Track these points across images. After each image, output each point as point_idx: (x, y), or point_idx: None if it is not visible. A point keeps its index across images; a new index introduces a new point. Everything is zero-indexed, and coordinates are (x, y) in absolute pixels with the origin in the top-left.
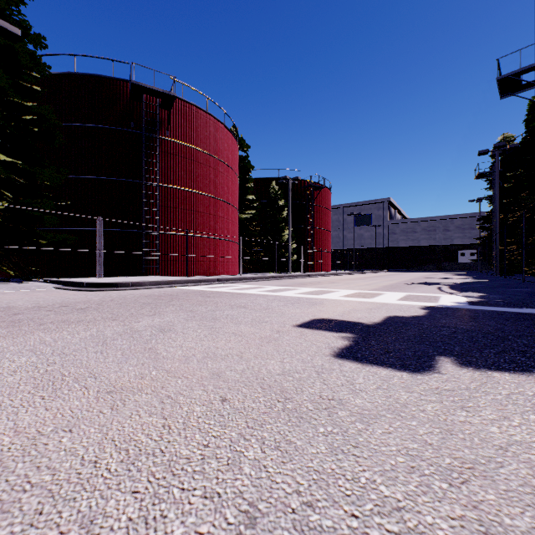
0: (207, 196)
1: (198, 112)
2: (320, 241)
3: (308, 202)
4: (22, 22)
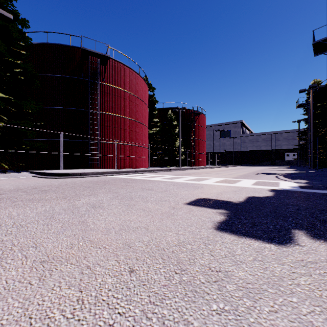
0: (129, 119)
1: (123, 67)
2: (199, 147)
3: (191, 123)
4: (14, 11)
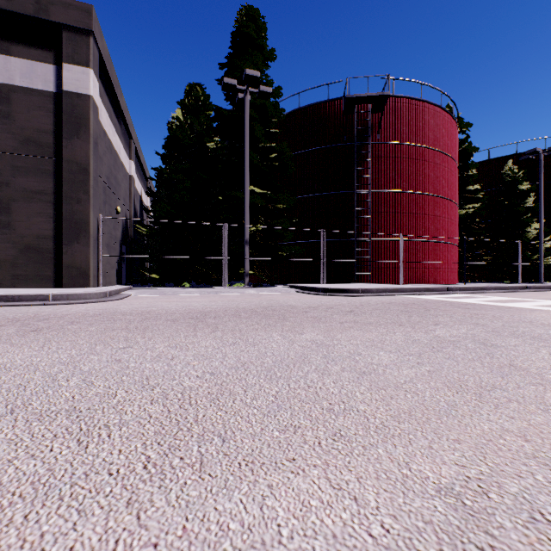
0: (421, 195)
1: (410, 103)
2: None
3: None
4: (268, 82)
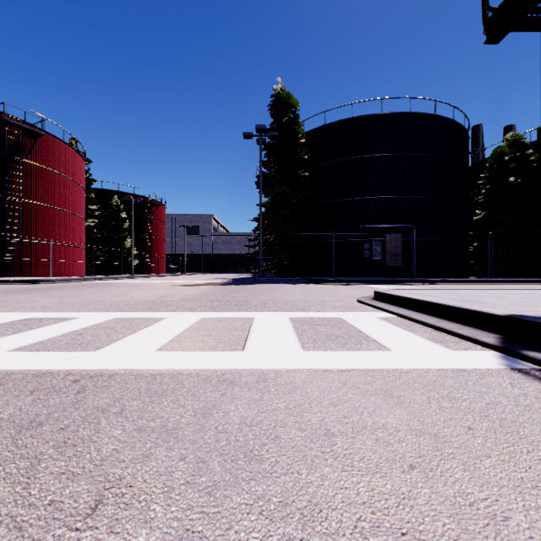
0: (64, 211)
1: (56, 141)
2: (157, 248)
3: (146, 215)
4: None
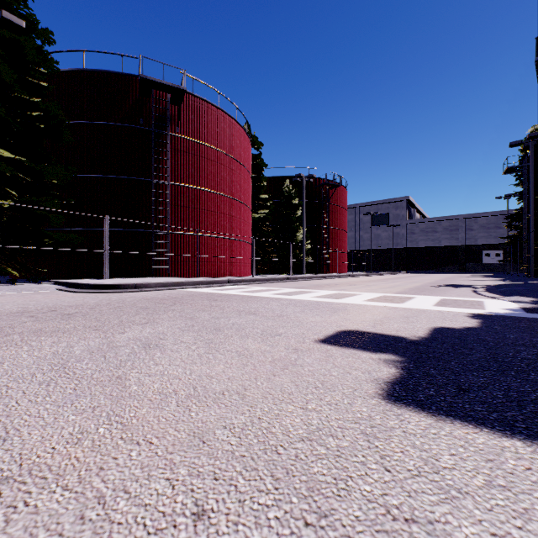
0: (219, 195)
1: (209, 107)
2: (336, 241)
3: (323, 201)
4: (29, 16)
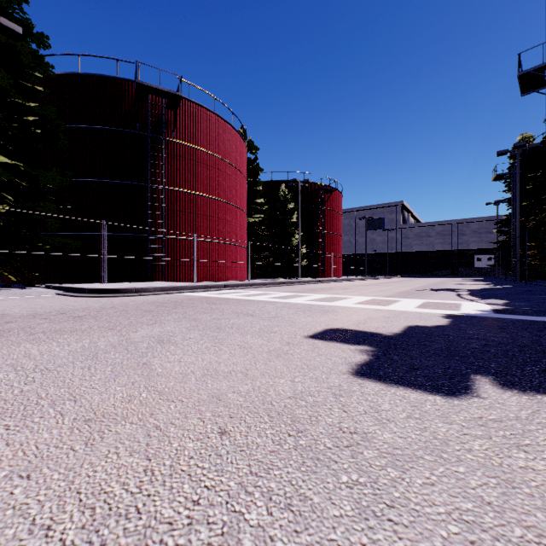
0: (215, 200)
1: (205, 113)
2: (331, 245)
3: (318, 206)
4: (25, 20)
